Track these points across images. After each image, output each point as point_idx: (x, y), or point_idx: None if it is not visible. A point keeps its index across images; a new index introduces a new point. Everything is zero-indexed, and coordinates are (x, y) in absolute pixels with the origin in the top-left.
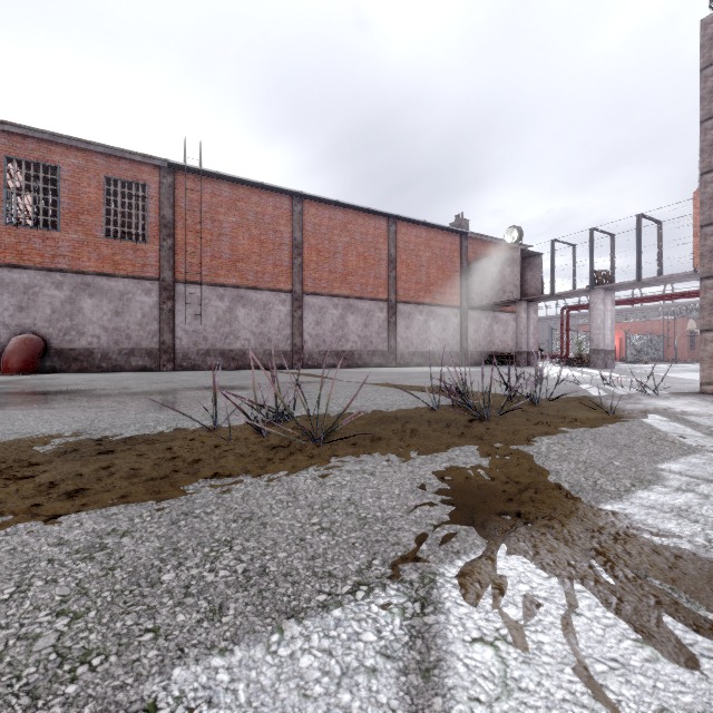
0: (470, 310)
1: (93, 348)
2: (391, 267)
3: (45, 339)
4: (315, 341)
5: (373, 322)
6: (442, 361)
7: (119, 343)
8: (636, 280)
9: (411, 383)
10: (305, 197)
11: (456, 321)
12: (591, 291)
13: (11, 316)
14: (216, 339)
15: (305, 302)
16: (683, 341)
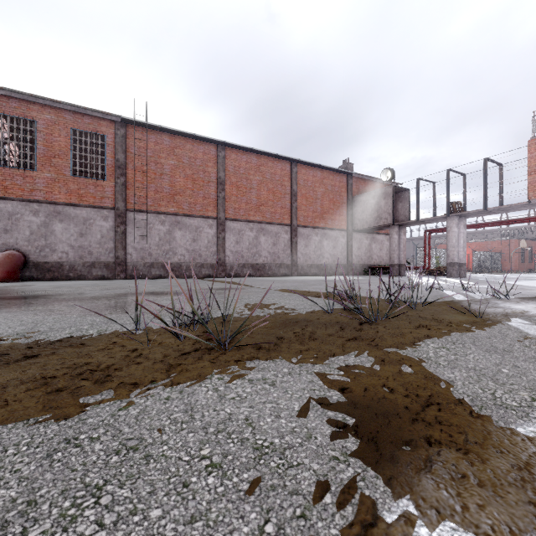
0: (354, 232)
1: (62, 261)
2: (294, 200)
3: (24, 254)
4: (235, 256)
5: (280, 242)
6: (333, 271)
7: (83, 258)
8: (483, 209)
9: (309, 289)
10: (228, 145)
11: (343, 241)
12: (447, 217)
13: None
14: (159, 254)
15: (228, 226)
16: (516, 256)
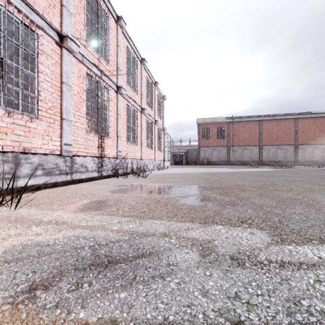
0: None
1: (215, 161)
2: (295, 134)
3: (208, 159)
4: (266, 158)
5: (288, 152)
6: (322, 164)
7: (219, 160)
8: None
9: None
10: (263, 120)
11: None
12: None
13: (203, 155)
14: (239, 158)
15: (263, 148)
16: None
